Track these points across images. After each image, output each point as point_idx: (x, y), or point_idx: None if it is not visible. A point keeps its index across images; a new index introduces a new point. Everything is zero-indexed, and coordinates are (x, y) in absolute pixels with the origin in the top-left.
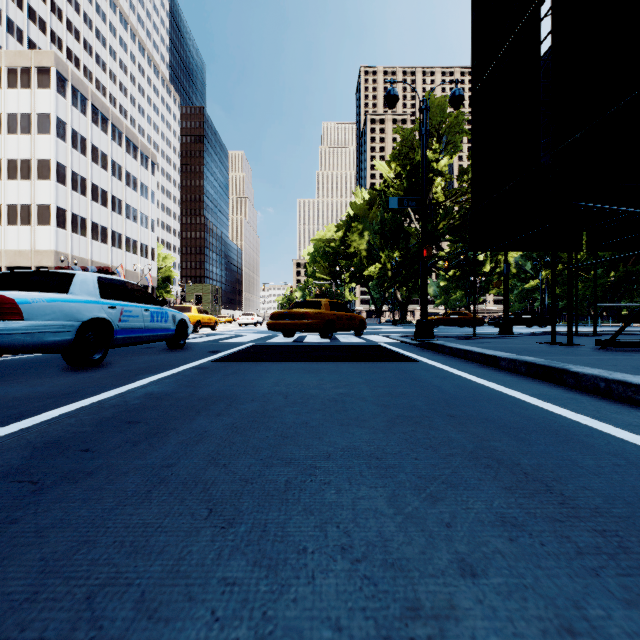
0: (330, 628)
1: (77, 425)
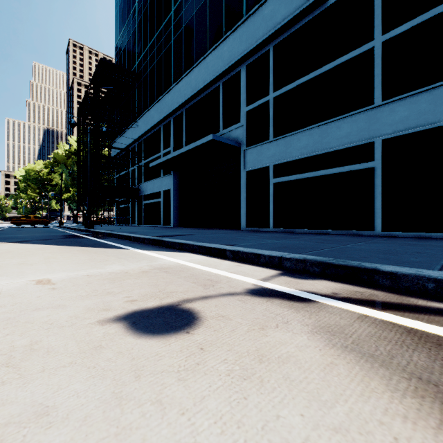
0: (31, 229)
1: (8, 229)
